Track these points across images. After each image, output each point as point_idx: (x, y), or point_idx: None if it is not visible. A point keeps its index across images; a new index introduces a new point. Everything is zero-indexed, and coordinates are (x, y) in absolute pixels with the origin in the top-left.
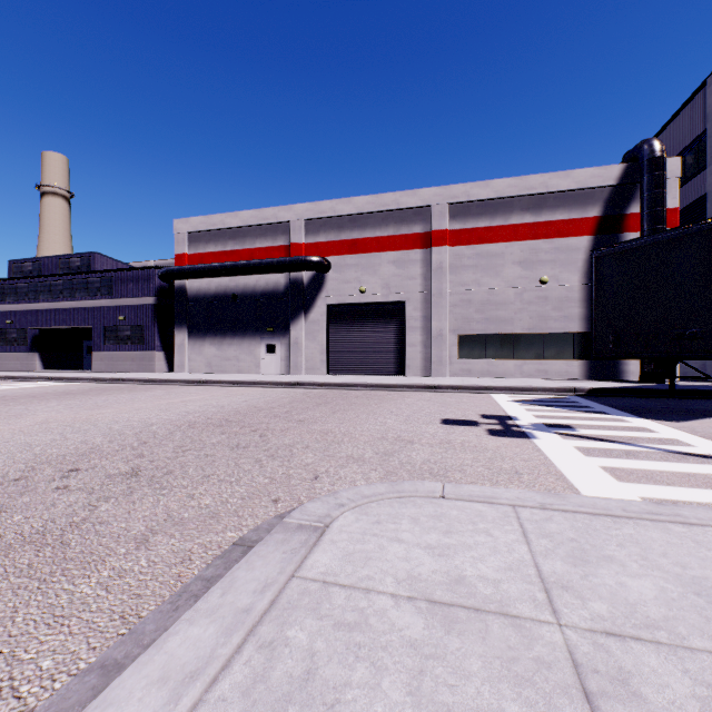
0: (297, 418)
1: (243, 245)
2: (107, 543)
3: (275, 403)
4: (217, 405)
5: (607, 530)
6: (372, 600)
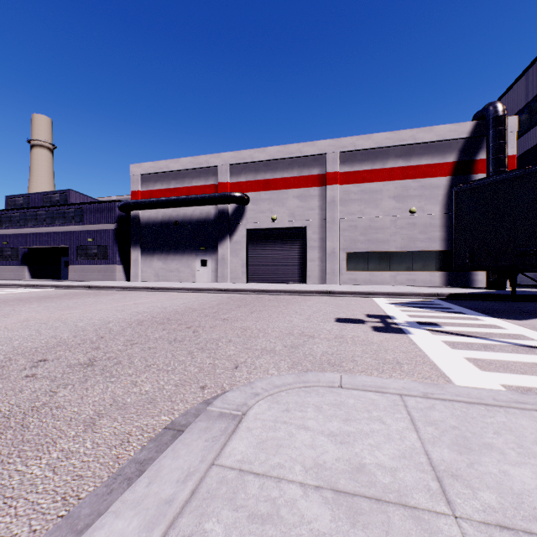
0: (223, 317)
1: (182, 184)
2: (60, 426)
3: (206, 305)
4: (161, 307)
5: (483, 417)
6: (282, 489)
